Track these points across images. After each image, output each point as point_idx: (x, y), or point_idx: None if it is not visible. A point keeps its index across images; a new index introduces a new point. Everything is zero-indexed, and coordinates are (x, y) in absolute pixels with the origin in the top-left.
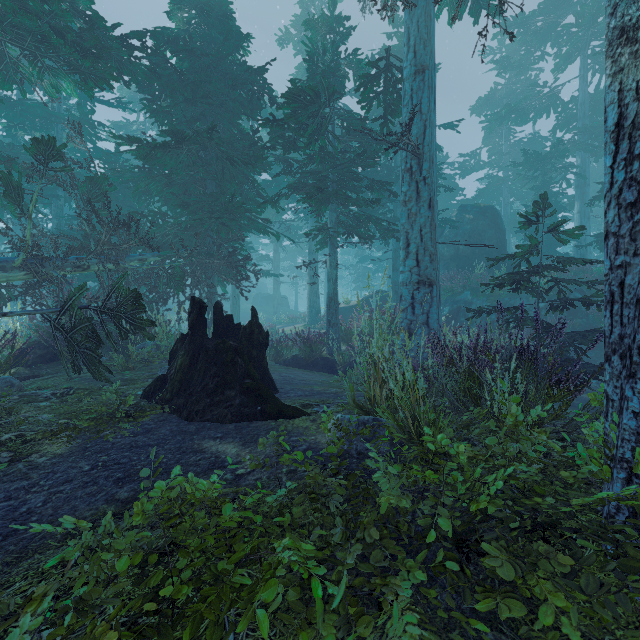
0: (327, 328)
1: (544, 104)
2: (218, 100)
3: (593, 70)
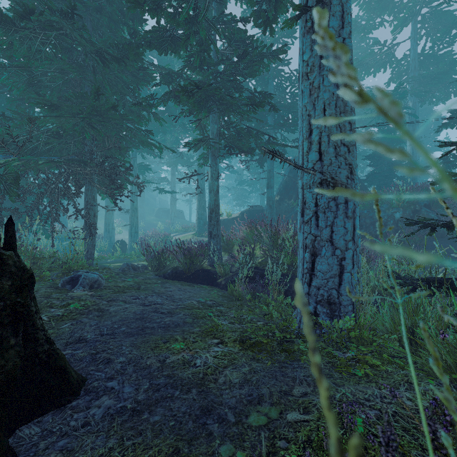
0: (208, 239)
1: (383, 60)
2: (95, 3)
3: (419, 36)
